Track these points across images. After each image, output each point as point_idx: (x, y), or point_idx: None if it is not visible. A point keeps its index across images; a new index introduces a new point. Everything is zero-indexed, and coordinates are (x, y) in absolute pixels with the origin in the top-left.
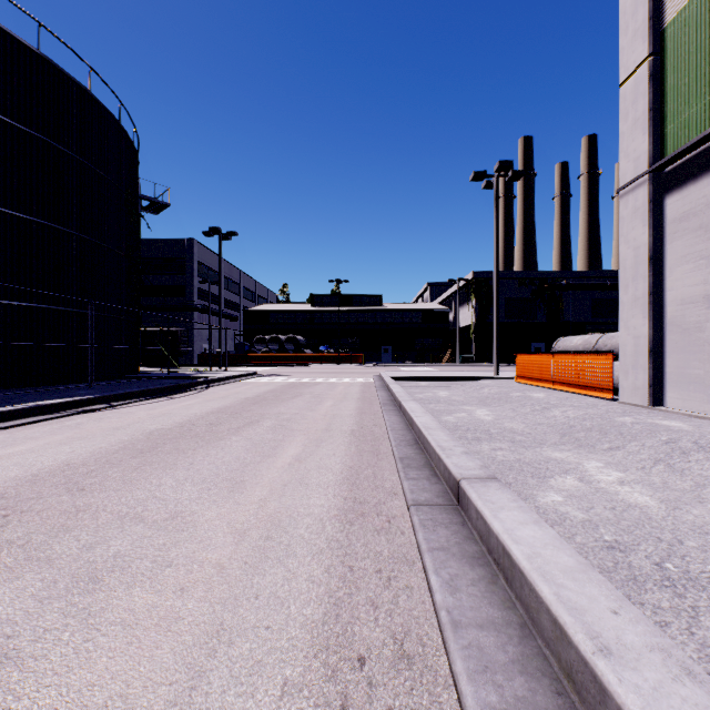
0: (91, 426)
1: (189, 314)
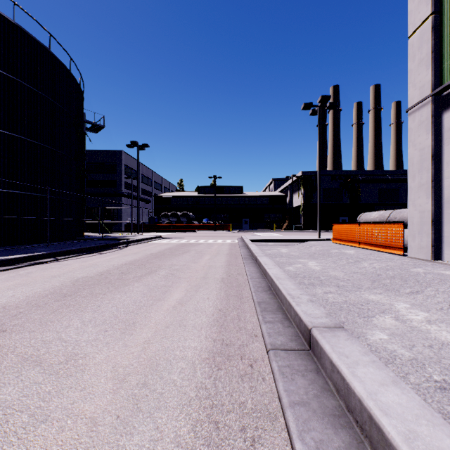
0: (36, 274)
1: (118, 198)
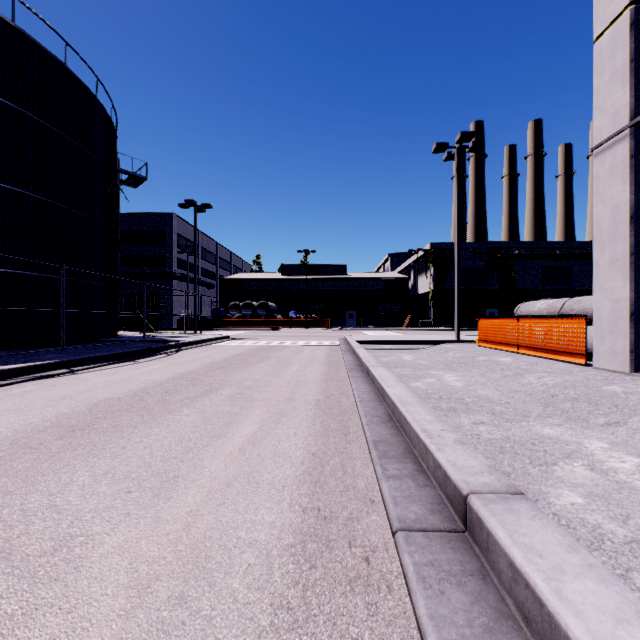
0: (37, 395)
1: (168, 282)
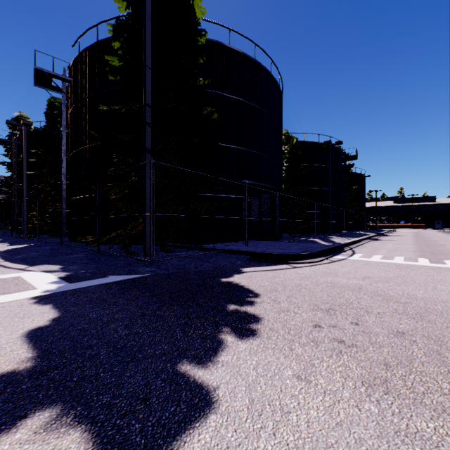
0: (401, 232)
1: None
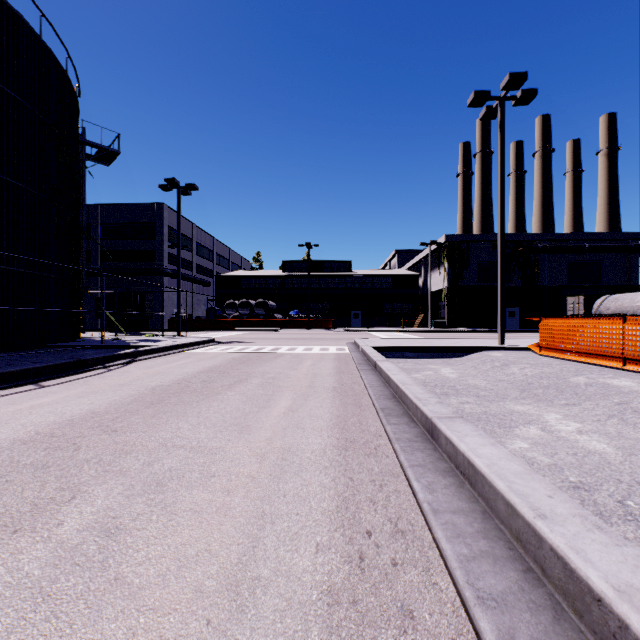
0: None
1: (158, 279)
